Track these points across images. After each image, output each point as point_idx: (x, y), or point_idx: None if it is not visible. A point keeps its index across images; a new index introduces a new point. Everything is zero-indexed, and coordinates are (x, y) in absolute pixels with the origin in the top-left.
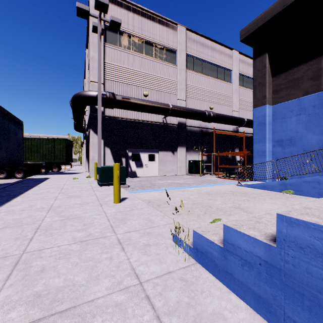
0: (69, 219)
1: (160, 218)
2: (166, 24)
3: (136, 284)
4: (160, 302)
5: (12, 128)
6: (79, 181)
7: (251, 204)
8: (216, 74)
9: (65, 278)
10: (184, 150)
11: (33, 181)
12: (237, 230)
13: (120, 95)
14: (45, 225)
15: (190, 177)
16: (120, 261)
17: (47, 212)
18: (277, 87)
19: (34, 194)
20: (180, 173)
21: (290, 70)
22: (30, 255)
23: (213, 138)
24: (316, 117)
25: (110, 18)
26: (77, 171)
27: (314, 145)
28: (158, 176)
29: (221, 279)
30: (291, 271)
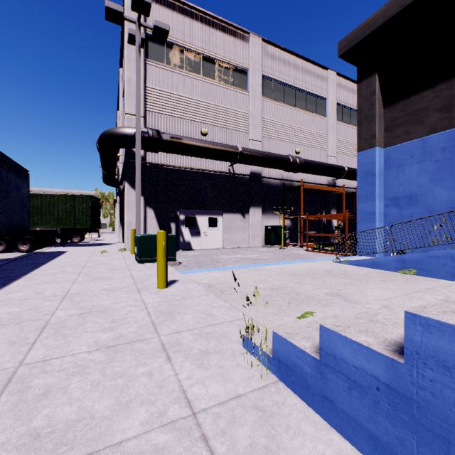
0: (91, 312)
1: (225, 311)
2: (233, 33)
3: (186, 416)
4: (224, 445)
5: (13, 181)
6: (110, 256)
7: (355, 290)
8: (304, 105)
9: (79, 406)
10: (260, 212)
11: (43, 256)
12: (342, 335)
13: (168, 133)
14: (55, 322)
15: (267, 250)
16: (164, 378)
17: (59, 302)
18: (391, 121)
19: (43, 275)
20: (253, 244)
21: (410, 98)
22: (30, 368)
23: (300, 194)
24: (447, 165)
25: (154, 24)
26: (108, 242)
27: (444, 205)
28: (222, 248)
29: (316, 408)
30: (429, 403)
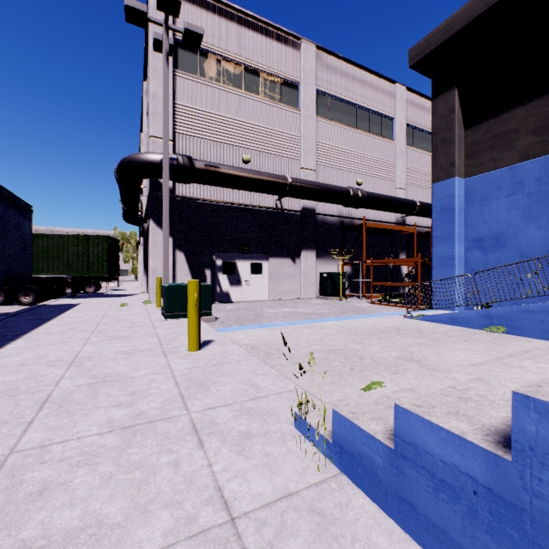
0: (105, 382)
1: (271, 380)
2: (281, 38)
3: (222, 523)
4: None
5: (11, 218)
6: (131, 310)
7: (432, 352)
8: (367, 126)
9: (84, 509)
10: (313, 256)
11: (49, 310)
12: (425, 419)
13: (202, 161)
14: (59, 395)
15: (322, 302)
16: (194, 471)
17: (66, 369)
18: (473, 146)
19: (47, 334)
20: (305, 295)
21: (497, 117)
22: (23, 457)
23: (363, 234)
24: (543, 199)
25: (184, 26)
26: (129, 292)
27: (539, 247)
28: (268, 300)
29: (390, 512)
30: (548, 517)
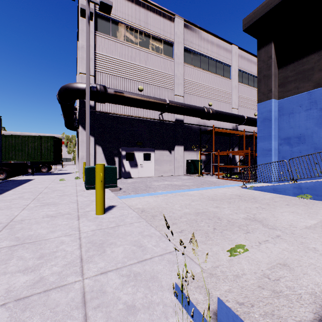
0: (23, 244)
1: (155, 241)
2: (162, 14)
3: None
4: None
5: None
6: (65, 183)
7: (268, 214)
8: (215, 70)
9: None
10: (182, 149)
11: (12, 183)
12: None
13: (112, 88)
14: None
15: (188, 178)
16: None
17: None
18: (284, 79)
19: (1, 201)
20: (177, 173)
21: (299, 60)
22: None
23: (213, 136)
24: None
25: None
26: (68, 172)
27: None
28: (154, 176)
29: None
30: None
